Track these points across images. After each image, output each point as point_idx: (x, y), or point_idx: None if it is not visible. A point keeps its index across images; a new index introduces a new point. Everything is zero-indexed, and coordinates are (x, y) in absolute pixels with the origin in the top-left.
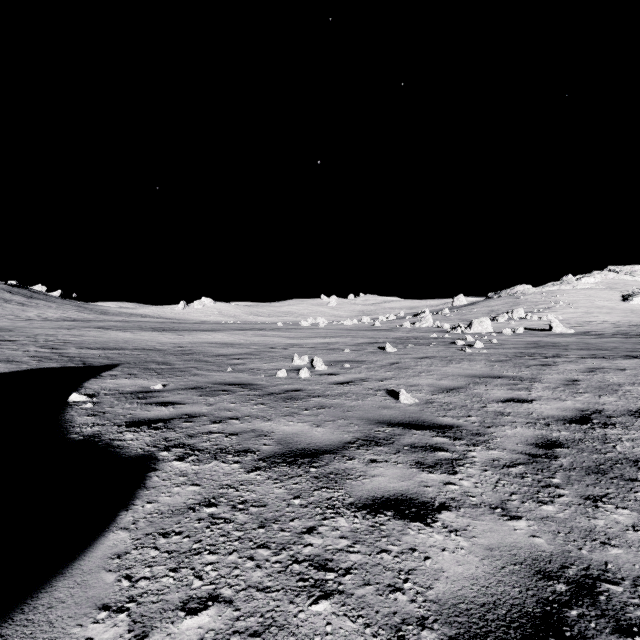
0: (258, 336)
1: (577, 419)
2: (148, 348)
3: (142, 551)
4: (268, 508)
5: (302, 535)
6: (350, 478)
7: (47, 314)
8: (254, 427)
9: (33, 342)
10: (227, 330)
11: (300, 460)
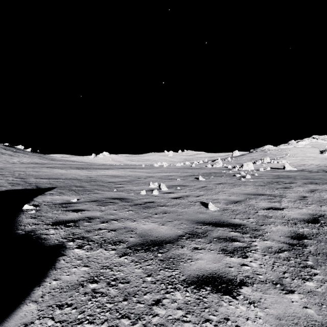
0: (131, 172)
1: (311, 220)
2: (73, 178)
3: (42, 321)
4: (130, 284)
5: (152, 306)
6: (182, 261)
7: (23, 160)
8: (126, 225)
9: (12, 175)
10: (115, 168)
11: (152, 248)
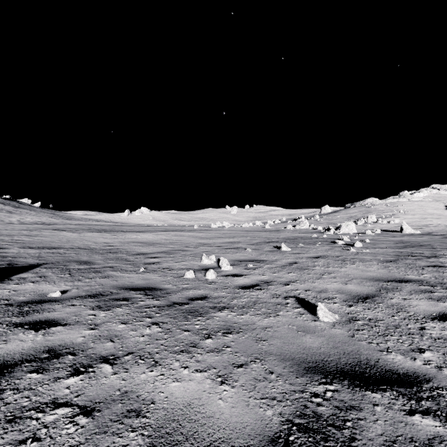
0: (177, 236)
1: None
2: (82, 247)
3: None
4: None
5: None
6: None
7: (25, 219)
8: (128, 385)
9: None
10: (154, 231)
11: None
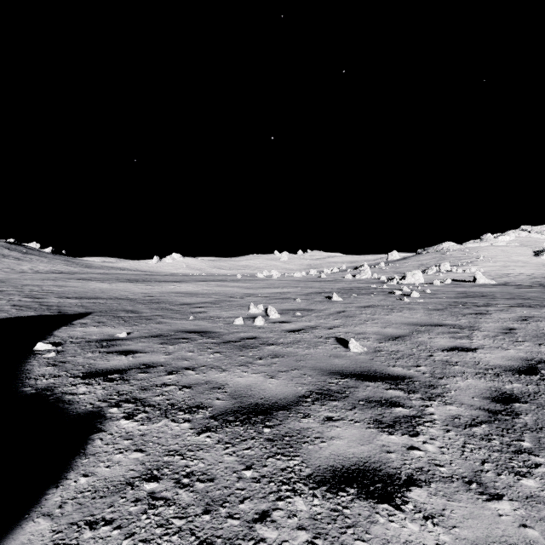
0: (219, 286)
1: (525, 369)
2: (121, 297)
3: None
4: (216, 483)
5: (253, 524)
6: (306, 441)
7: (39, 267)
8: (208, 378)
9: (19, 292)
10: (193, 281)
11: (253, 418)
